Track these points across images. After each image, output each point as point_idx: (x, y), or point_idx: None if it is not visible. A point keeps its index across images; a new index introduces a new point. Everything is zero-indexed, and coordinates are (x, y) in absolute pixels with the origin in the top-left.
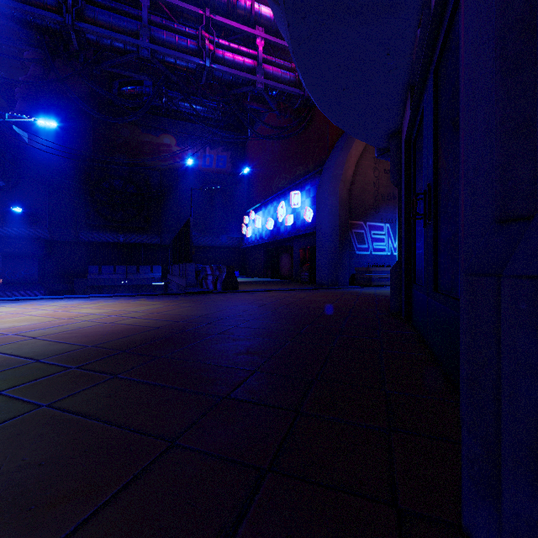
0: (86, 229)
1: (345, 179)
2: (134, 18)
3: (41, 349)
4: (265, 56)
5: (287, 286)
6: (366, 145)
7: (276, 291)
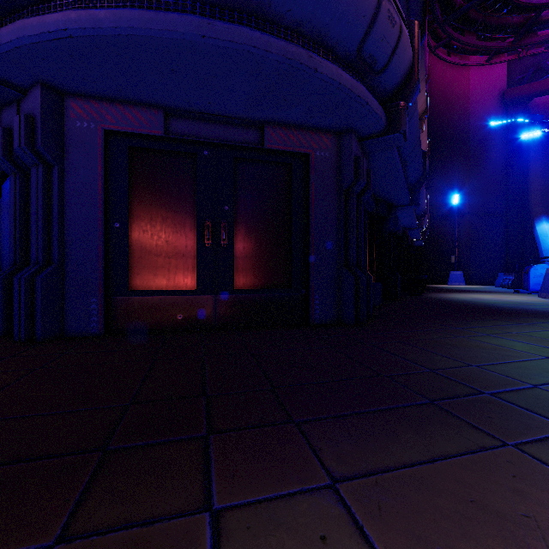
0: None
1: None
2: None
3: None
4: None
5: None
6: None
7: None
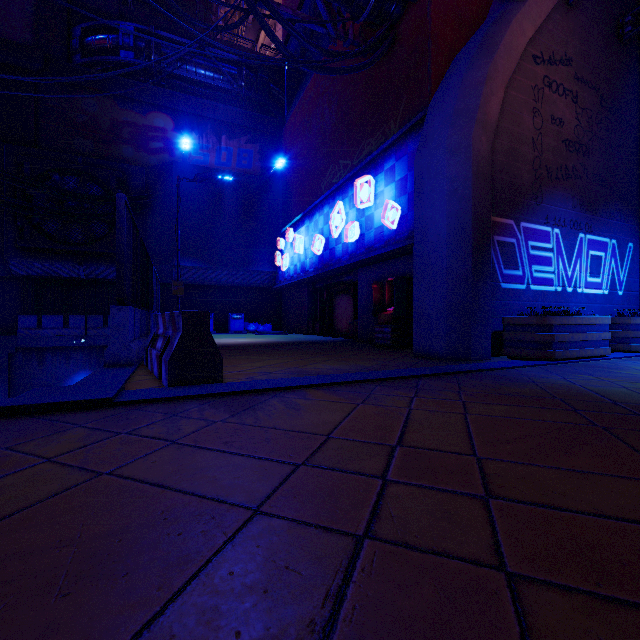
0: (19, 256)
1: (485, 118)
2: None
3: None
4: None
5: (354, 358)
6: (520, 60)
7: (332, 385)
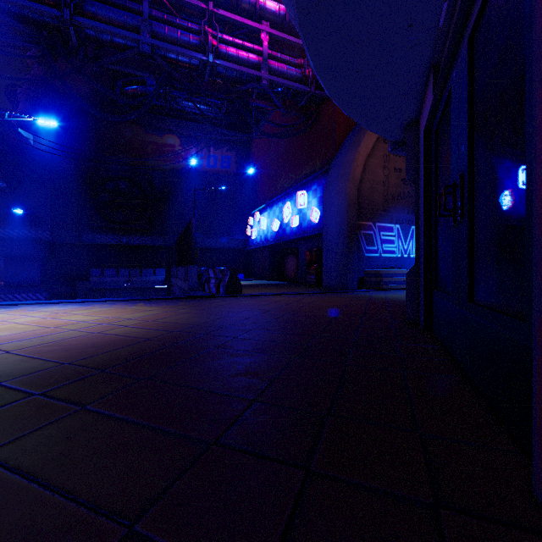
0: (88, 231)
1: (354, 178)
2: (134, 12)
3: (9, 367)
4: (270, 52)
5: (293, 289)
6: (376, 143)
7: (282, 295)
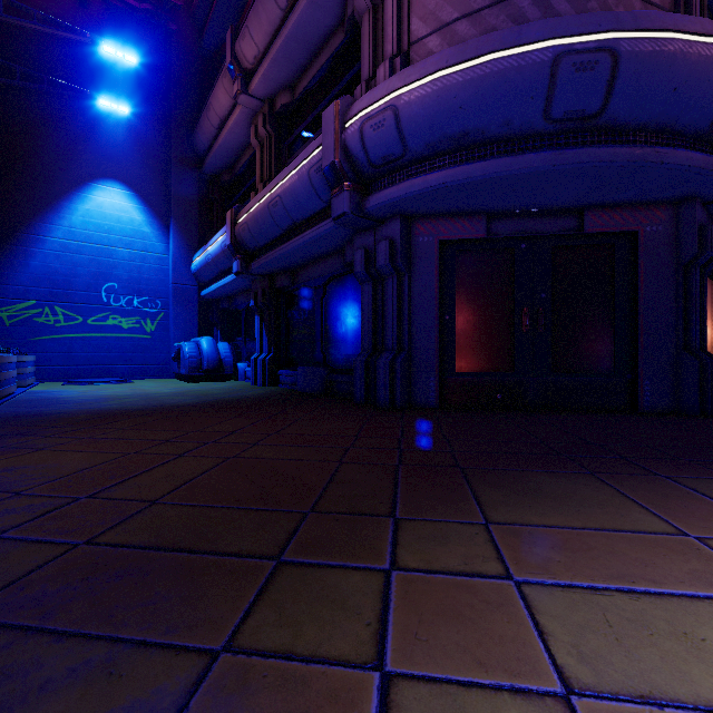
0: None
1: None
2: None
3: None
4: None
5: None
6: None
7: None
